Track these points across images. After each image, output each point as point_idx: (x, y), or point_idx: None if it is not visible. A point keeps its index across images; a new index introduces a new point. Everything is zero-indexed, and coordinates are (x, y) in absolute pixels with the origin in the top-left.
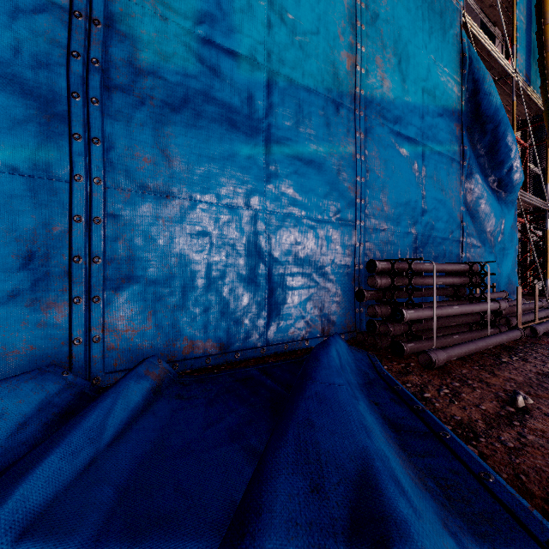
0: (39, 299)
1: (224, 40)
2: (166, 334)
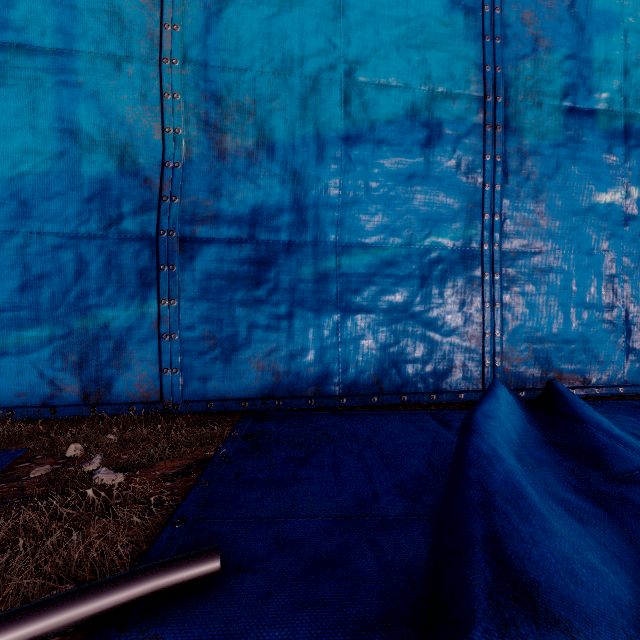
0: (467, 333)
1: (585, 103)
2: (541, 365)
